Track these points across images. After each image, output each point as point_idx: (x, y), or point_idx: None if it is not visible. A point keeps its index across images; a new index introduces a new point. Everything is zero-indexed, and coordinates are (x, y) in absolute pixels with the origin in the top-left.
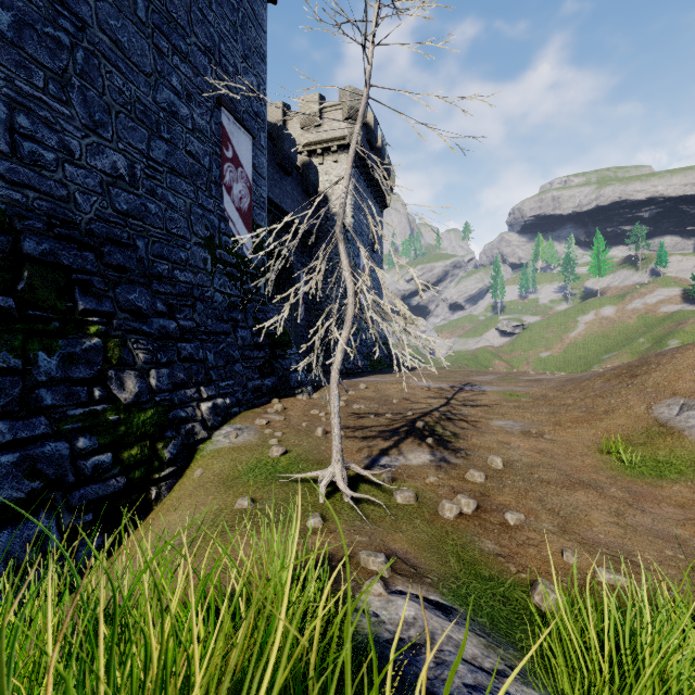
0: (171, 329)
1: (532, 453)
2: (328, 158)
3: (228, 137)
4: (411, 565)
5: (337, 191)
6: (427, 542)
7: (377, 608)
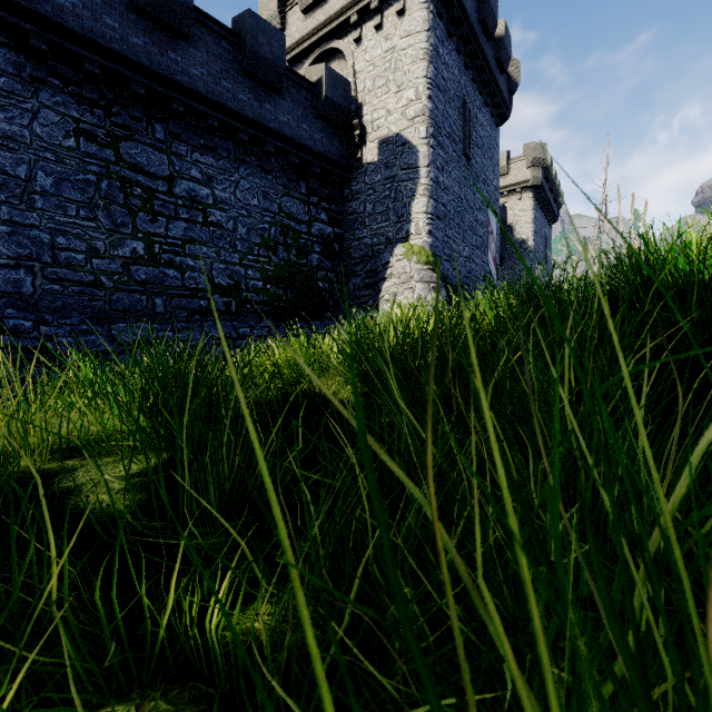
0: None
1: None
2: (512, 197)
3: (489, 221)
4: None
5: (520, 222)
6: None
7: None
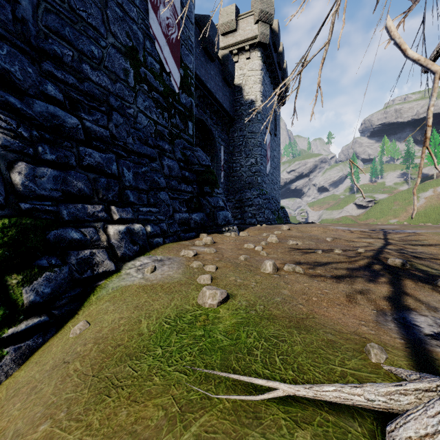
0: (67, 123)
1: None
2: (242, 56)
3: None
4: None
5: (249, 82)
6: None
7: None
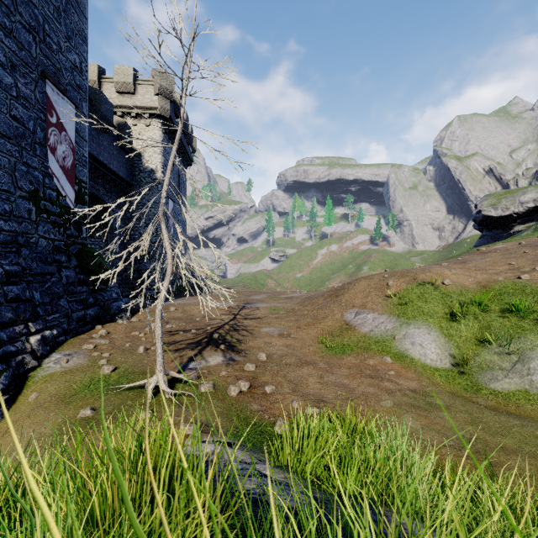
0: None
1: (283, 347)
2: (141, 121)
3: (52, 105)
4: (211, 426)
5: (149, 150)
6: (220, 412)
7: (193, 451)
